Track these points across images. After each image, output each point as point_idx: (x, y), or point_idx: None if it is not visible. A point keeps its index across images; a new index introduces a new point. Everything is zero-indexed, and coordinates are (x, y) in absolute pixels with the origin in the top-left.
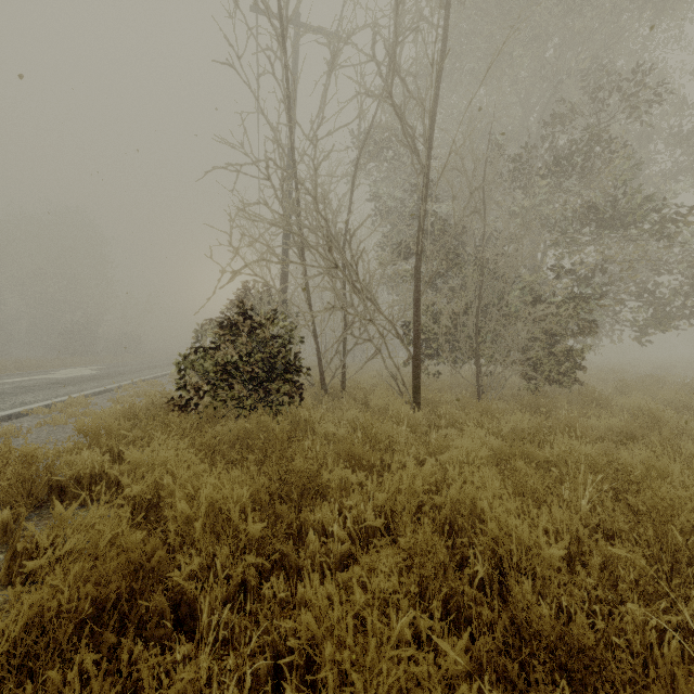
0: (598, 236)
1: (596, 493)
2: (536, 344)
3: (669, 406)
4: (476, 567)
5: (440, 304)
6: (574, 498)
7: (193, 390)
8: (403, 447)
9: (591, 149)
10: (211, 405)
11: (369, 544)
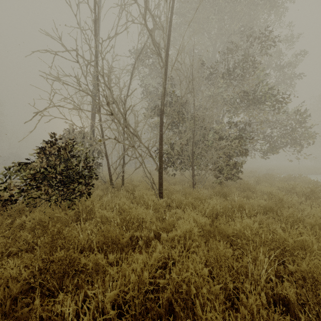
0: (248, 108)
1: (268, 263)
2: (220, 160)
3: (280, 189)
4: None
5: (174, 139)
6: (256, 270)
7: (10, 192)
8: (148, 225)
9: (245, 66)
10: (22, 201)
11: None
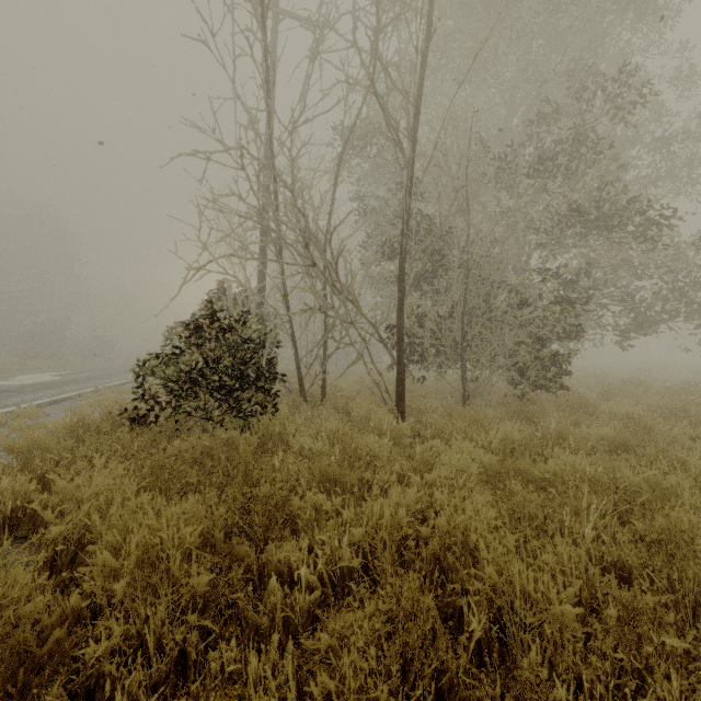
0: (583, 239)
1: (600, 518)
2: (522, 348)
3: (655, 411)
4: (472, 625)
5: (425, 306)
6: (576, 525)
7: (151, 401)
8: (386, 462)
9: (577, 149)
10: (172, 417)
11: (341, 601)
